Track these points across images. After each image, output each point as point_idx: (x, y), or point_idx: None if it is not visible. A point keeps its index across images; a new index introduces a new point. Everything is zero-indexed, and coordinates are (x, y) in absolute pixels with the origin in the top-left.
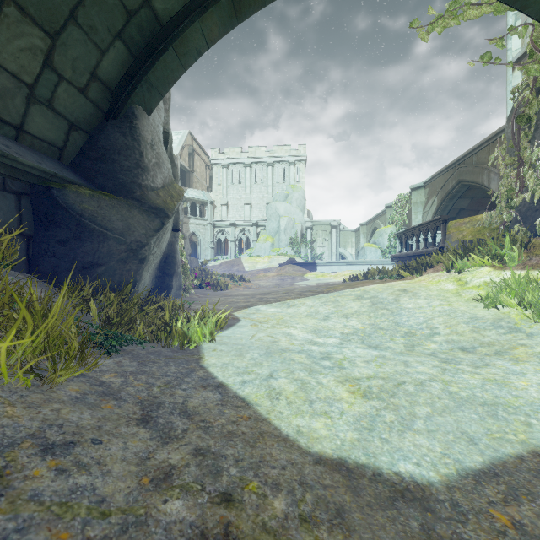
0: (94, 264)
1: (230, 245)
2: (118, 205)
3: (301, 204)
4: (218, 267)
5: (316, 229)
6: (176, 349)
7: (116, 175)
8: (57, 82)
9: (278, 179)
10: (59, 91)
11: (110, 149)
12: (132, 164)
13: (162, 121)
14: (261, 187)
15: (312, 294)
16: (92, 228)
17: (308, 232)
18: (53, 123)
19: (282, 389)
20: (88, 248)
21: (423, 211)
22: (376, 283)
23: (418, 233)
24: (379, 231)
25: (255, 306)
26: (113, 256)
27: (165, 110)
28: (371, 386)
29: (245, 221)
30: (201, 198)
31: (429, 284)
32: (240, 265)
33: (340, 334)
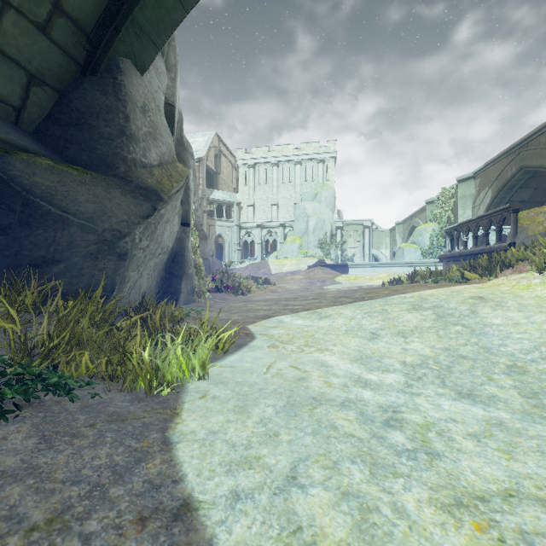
0: (47, 260)
1: (257, 247)
2: (91, 182)
3: (331, 203)
4: (244, 269)
5: (347, 230)
6: (142, 394)
7: (93, 144)
8: (0, 9)
9: (307, 177)
10: (5, 24)
11: (87, 112)
12: (114, 131)
13: (164, 89)
14: (289, 187)
15: (350, 301)
16: (45, 209)
17: (338, 233)
18: (1, 70)
19: (317, 530)
20: (39, 238)
21: (472, 205)
22: (432, 287)
23: (475, 227)
24: (418, 230)
25: (277, 316)
26: (77, 250)
27: (170, 79)
28: (530, 535)
29: (272, 222)
30: (227, 200)
31: (515, 290)
32: (267, 267)
33: (401, 365)
